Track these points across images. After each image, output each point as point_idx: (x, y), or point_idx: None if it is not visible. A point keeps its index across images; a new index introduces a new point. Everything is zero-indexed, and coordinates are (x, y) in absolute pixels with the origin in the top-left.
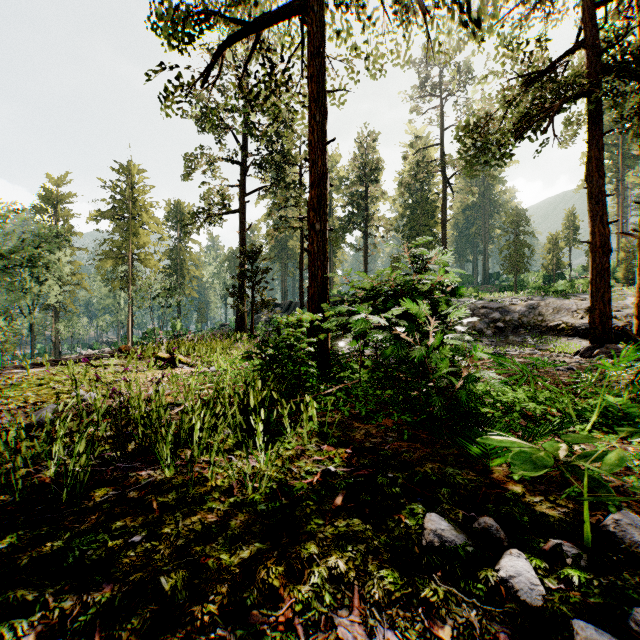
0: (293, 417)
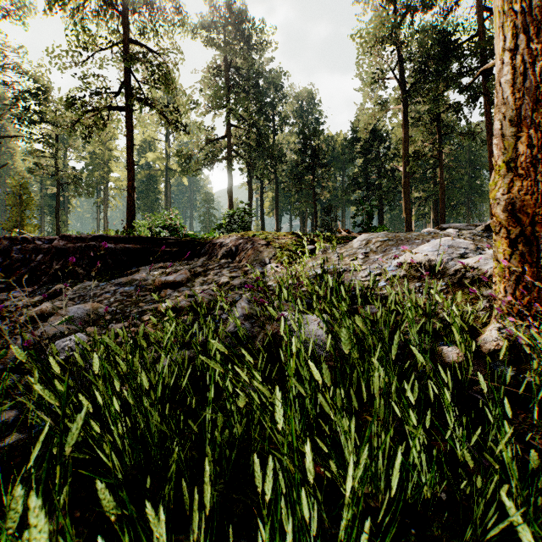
0: None
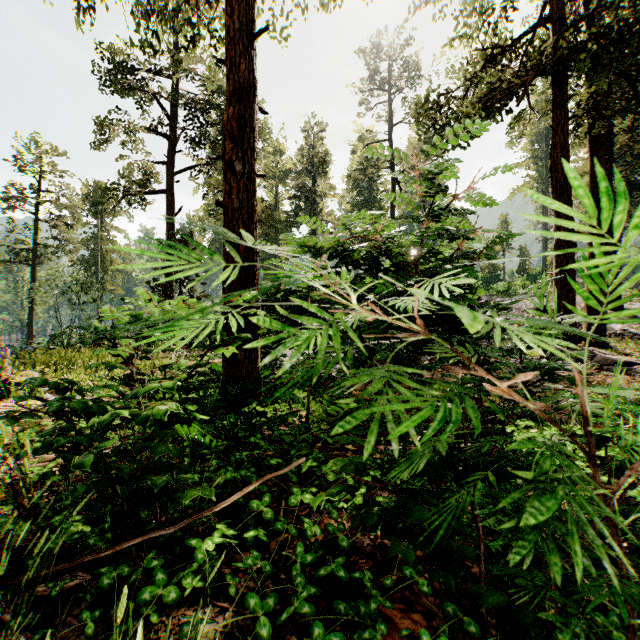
0: (98, 624)
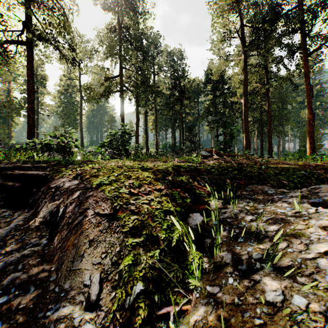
0: None
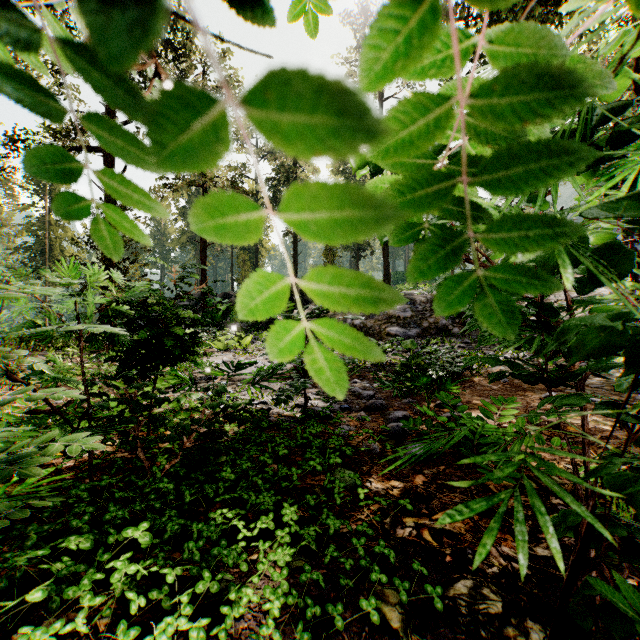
0: None
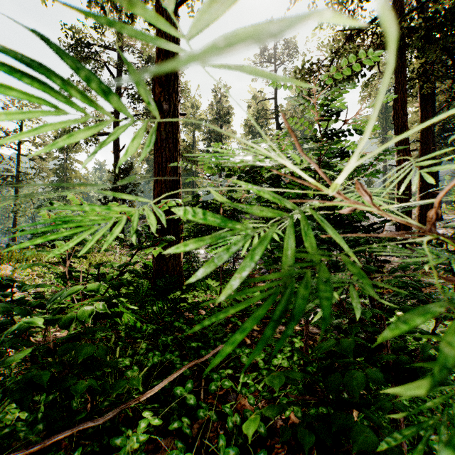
0: None
